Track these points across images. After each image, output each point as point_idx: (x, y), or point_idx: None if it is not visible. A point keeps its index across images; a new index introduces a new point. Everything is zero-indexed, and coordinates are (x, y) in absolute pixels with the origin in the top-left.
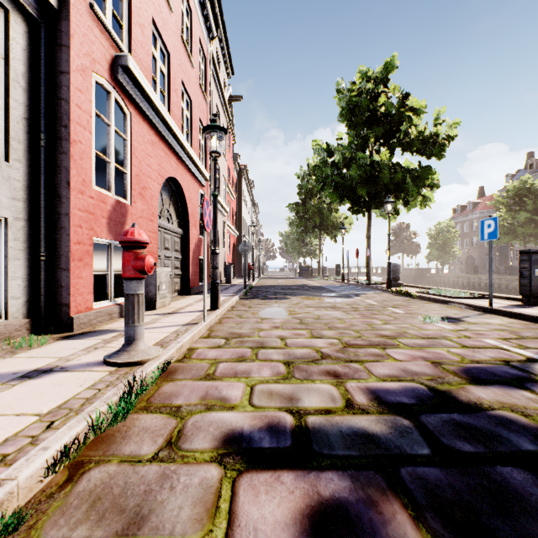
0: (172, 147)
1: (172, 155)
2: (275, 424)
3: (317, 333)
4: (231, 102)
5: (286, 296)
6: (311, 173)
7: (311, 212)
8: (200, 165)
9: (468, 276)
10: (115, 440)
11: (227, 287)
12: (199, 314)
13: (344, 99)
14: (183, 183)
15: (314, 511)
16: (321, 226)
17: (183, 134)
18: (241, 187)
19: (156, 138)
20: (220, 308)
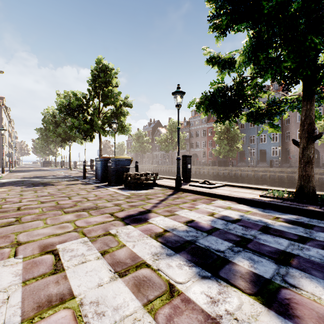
0: None
1: None
2: (21, 177)
3: (32, 175)
4: None
5: (28, 172)
6: None
7: None
8: None
9: None
10: (3, 178)
11: None
12: None
13: (57, 103)
14: None
15: (23, 178)
16: (56, 141)
17: None
18: (2, 116)
19: None
20: (5, 173)
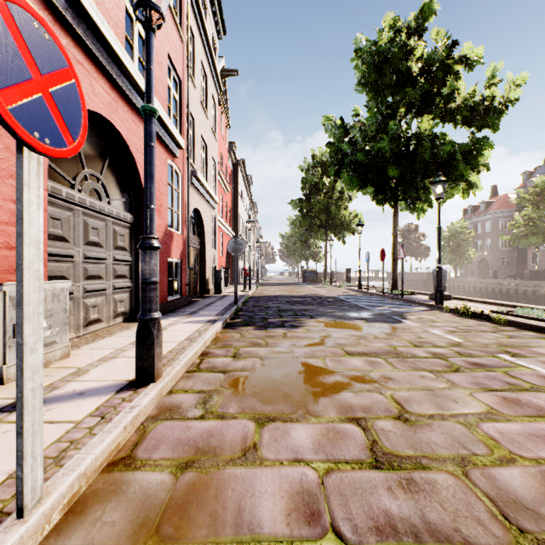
0: (96, 58)
1: (99, 74)
2: None
3: None
4: (224, 77)
5: (297, 318)
6: (316, 165)
7: (317, 209)
8: (164, 116)
9: (487, 282)
10: None
11: (212, 301)
12: (83, 416)
13: (369, 51)
14: (130, 137)
15: None
16: (328, 225)
17: (133, 59)
18: (237, 179)
19: (42, 13)
20: (164, 373)
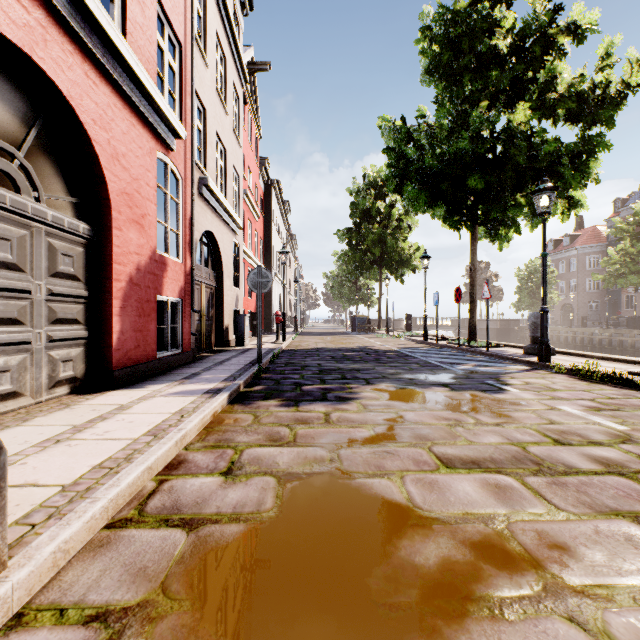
0: None
1: None
2: None
3: None
4: (253, 71)
5: (346, 385)
6: (368, 187)
7: (369, 240)
8: (146, 79)
9: (574, 330)
10: None
11: (228, 357)
12: None
13: (442, 19)
14: (78, 95)
15: None
16: (383, 261)
17: None
18: (270, 203)
19: None
20: (17, 557)
